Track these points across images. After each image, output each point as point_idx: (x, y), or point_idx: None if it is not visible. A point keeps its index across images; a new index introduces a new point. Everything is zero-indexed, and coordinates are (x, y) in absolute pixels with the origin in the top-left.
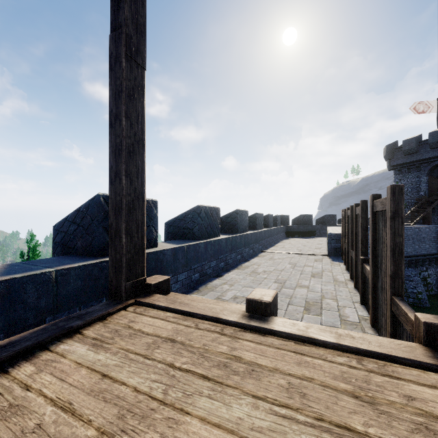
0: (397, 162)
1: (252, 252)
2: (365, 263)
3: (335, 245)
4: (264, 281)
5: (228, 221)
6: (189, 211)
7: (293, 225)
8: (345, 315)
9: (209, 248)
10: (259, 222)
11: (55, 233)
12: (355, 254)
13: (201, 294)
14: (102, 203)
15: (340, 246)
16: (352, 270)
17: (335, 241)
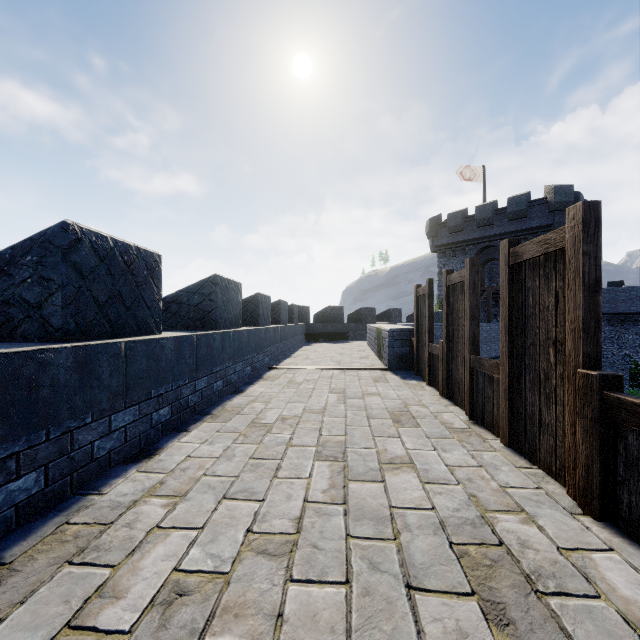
0: (441, 242)
1: (251, 372)
2: (610, 391)
3: (401, 350)
4: (287, 456)
5: (195, 301)
6: (29, 242)
7: (317, 323)
8: (634, 613)
9: (106, 369)
10: (263, 312)
11: None
12: (509, 363)
13: (1, 598)
14: None
15: (408, 350)
16: (475, 400)
17: (400, 344)
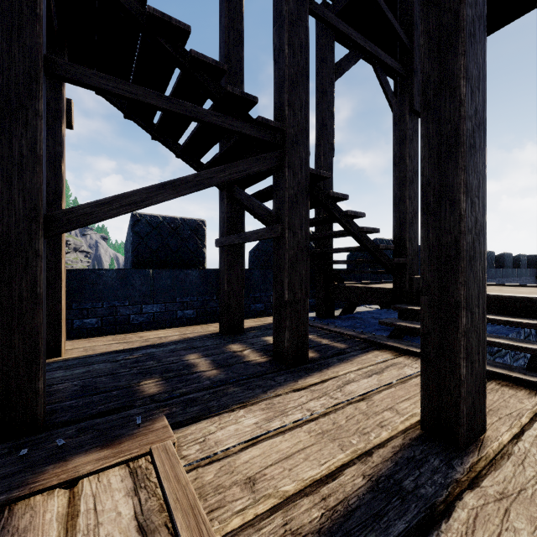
0: None
1: None
2: None
3: None
4: None
5: None
6: None
7: None
8: None
9: None
10: (487, 261)
11: (348, 258)
12: None
13: None
14: (378, 242)
15: None
16: None
17: None
